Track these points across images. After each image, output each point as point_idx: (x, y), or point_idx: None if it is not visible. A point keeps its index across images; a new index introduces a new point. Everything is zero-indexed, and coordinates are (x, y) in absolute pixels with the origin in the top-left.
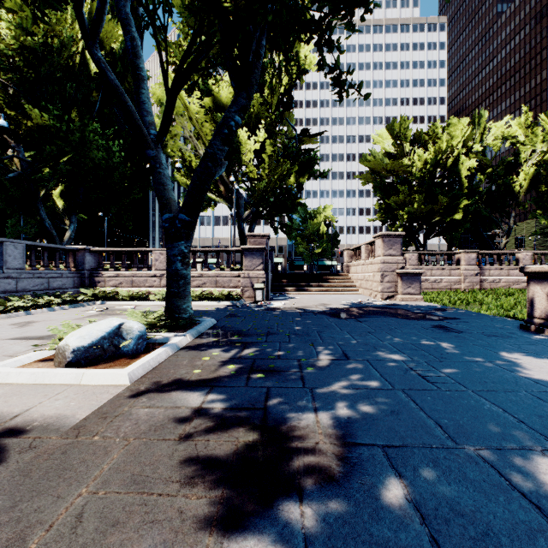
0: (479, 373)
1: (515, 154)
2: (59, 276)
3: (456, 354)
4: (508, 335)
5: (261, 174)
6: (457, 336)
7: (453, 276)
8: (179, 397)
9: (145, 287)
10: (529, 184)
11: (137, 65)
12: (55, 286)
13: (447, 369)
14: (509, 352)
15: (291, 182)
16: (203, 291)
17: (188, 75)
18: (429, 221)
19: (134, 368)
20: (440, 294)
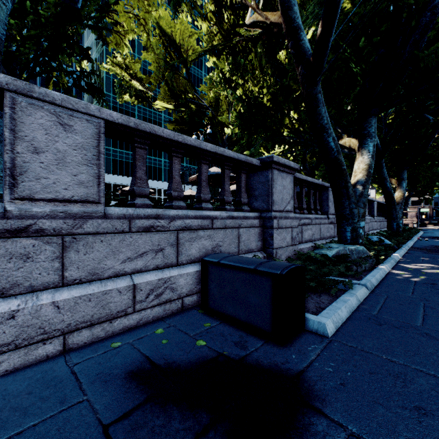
0: None
1: None
2: None
3: None
4: None
5: None
6: None
7: None
8: None
9: None
10: None
11: None
12: None
13: None
14: None
15: None
16: None
17: None
18: None
19: None
20: None
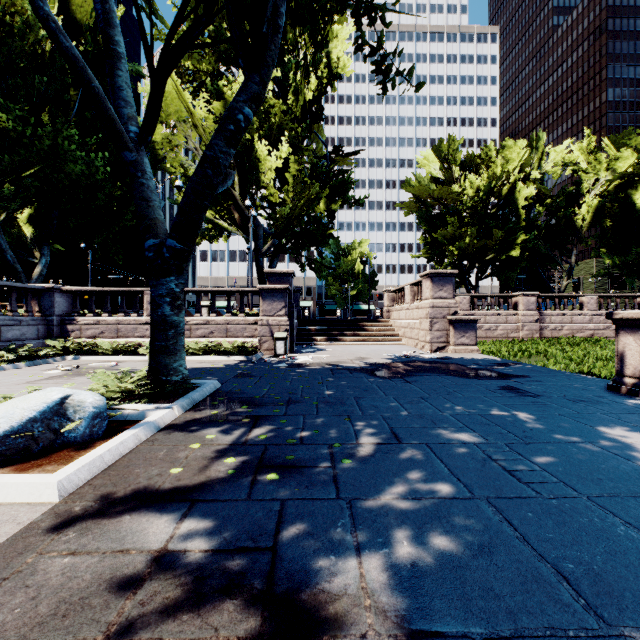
0: (586, 463)
1: (576, 183)
2: (16, 324)
3: (543, 430)
4: (596, 399)
5: (284, 198)
6: (535, 403)
7: (510, 323)
8: (133, 527)
9: (135, 337)
10: (592, 218)
11: (111, 37)
12: (10, 336)
13: (539, 457)
14: (610, 426)
15: (321, 209)
16: (210, 342)
17: (182, 53)
18: (482, 258)
19: (71, 471)
20: (496, 344)
